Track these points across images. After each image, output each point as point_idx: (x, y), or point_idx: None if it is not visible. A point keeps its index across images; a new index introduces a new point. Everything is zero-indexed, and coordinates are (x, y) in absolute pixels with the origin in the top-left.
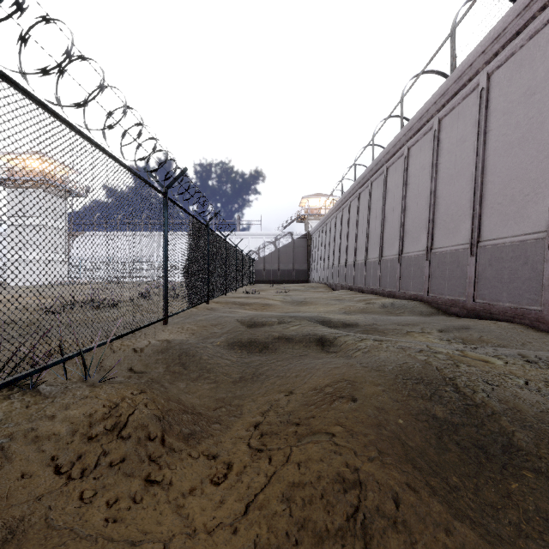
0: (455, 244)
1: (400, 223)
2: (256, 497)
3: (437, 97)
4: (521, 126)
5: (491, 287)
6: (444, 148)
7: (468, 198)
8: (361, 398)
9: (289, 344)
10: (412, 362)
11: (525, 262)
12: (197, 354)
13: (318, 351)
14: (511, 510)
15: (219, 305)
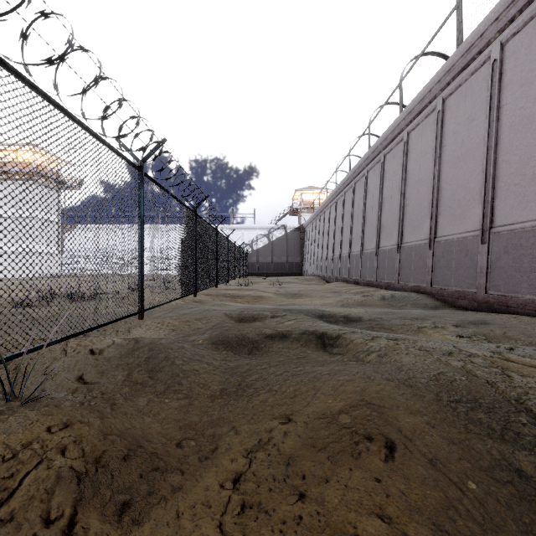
0: (463, 231)
1: (399, 211)
2: None
3: (442, 74)
4: None
5: (507, 277)
6: (449, 129)
7: (478, 181)
8: (400, 440)
9: (284, 343)
10: (448, 372)
11: None
12: (169, 358)
13: (319, 352)
14: None
15: (208, 298)
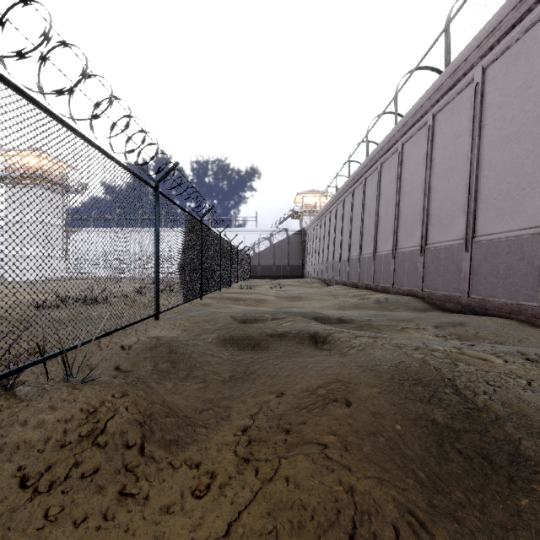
0: (450, 239)
1: (394, 219)
2: (239, 516)
3: (432, 92)
4: (517, 120)
5: (486, 283)
6: (439, 144)
7: (463, 193)
8: (356, 401)
9: (282, 341)
10: (408, 361)
11: (521, 258)
12: (187, 352)
13: (312, 348)
14: (523, 531)
15: (213, 301)
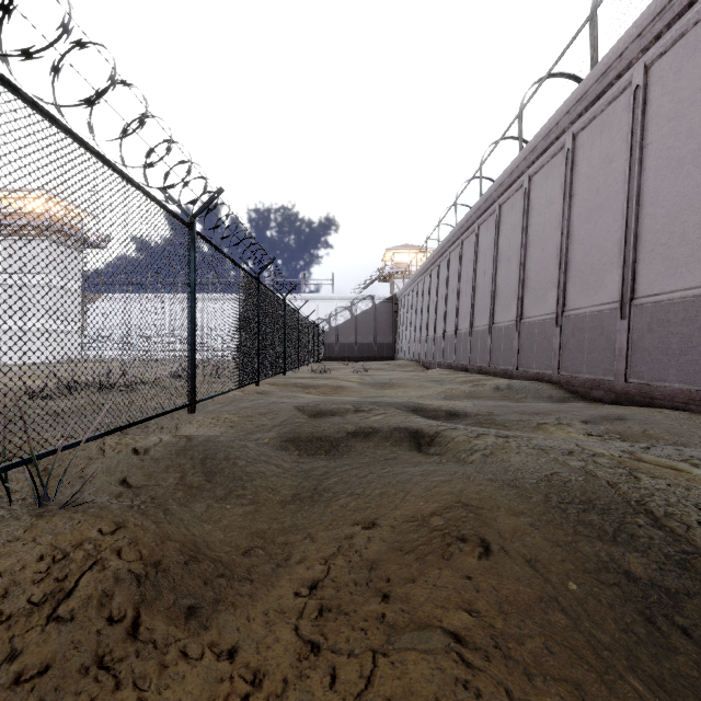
0: (598, 303)
1: (518, 278)
2: None
3: (572, 103)
4: (697, 134)
5: (651, 362)
6: (581, 174)
7: (617, 239)
8: (497, 541)
9: (370, 442)
10: (564, 472)
11: None
12: (230, 458)
13: (413, 452)
14: None
15: (274, 388)
